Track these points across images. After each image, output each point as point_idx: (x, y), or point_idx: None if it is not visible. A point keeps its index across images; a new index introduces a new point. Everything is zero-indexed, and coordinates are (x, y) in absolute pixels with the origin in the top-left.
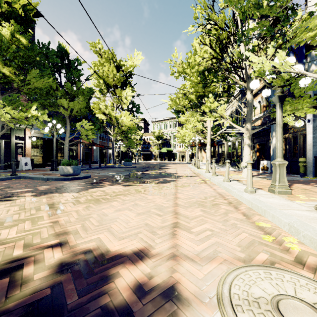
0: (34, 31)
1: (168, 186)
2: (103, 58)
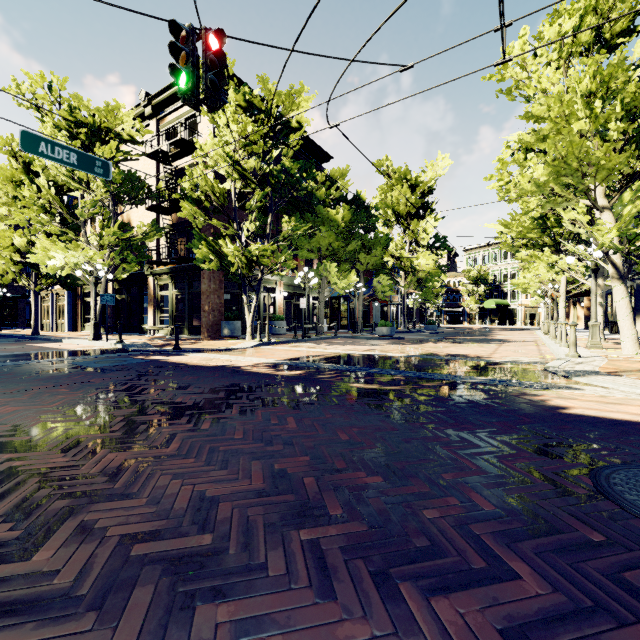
0: None
1: (491, 345)
2: (393, 179)
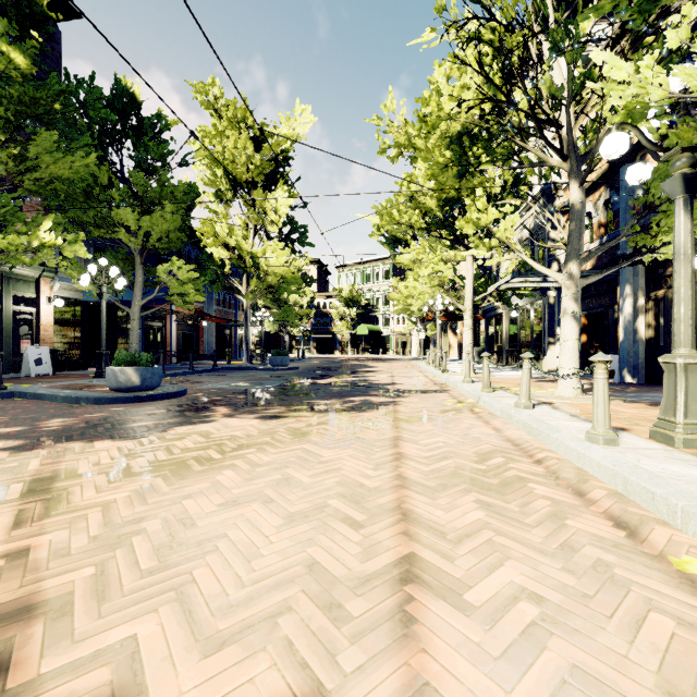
0: (60, 53)
1: (374, 421)
2: (224, 118)
